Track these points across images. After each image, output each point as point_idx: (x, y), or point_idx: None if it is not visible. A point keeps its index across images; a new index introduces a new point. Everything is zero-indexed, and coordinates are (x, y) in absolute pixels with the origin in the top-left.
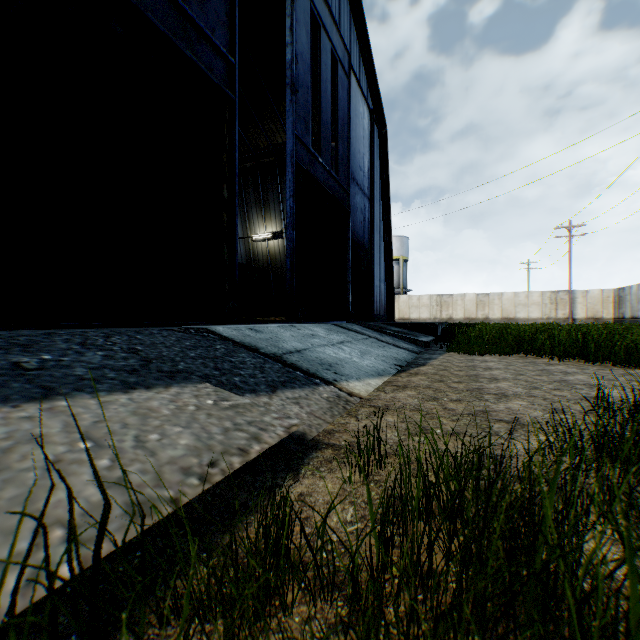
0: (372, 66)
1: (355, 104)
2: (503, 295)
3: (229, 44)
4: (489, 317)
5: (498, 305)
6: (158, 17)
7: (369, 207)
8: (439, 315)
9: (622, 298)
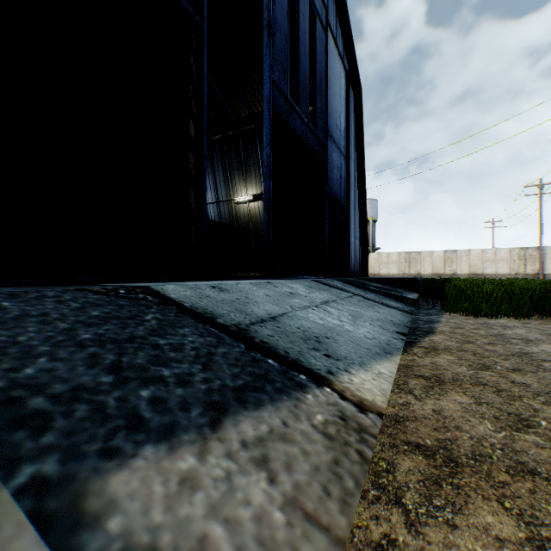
0: (348, 28)
1: (332, 63)
2: (470, 252)
3: None
4: (456, 273)
5: (465, 261)
6: None
7: (345, 166)
8: (407, 271)
9: None
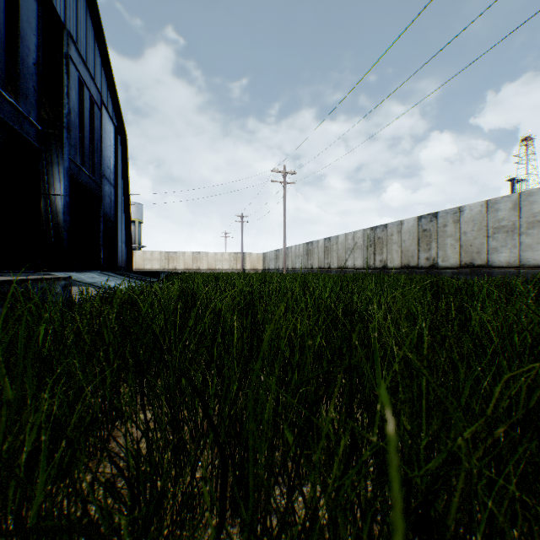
0: (117, 98)
1: (105, 124)
2: (209, 254)
3: (38, 117)
4: (200, 268)
5: (206, 260)
6: (8, 117)
7: (115, 192)
8: (167, 266)
9: (265, 258)
